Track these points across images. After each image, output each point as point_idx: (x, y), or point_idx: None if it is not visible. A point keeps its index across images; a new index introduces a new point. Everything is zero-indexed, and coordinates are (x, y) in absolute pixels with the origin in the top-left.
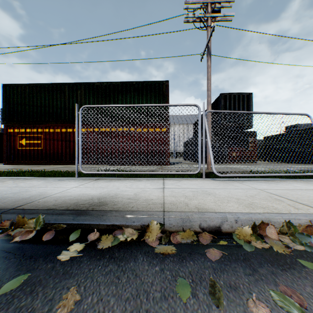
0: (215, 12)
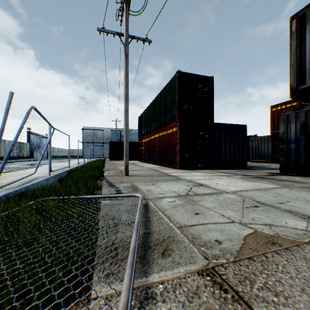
0: None
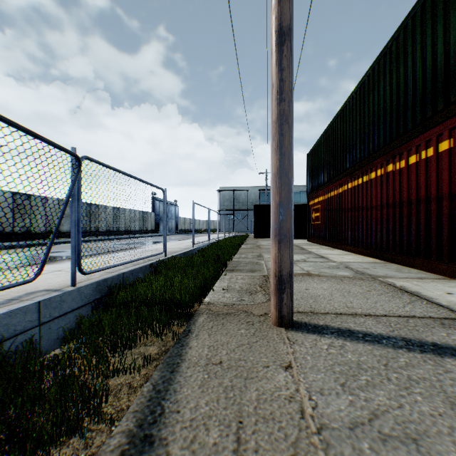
0: None
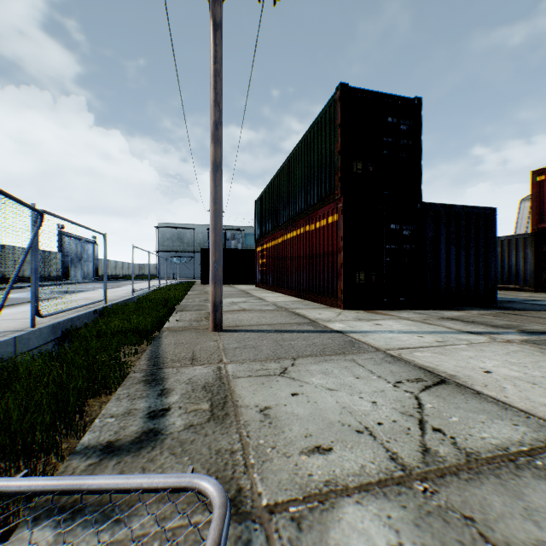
0: None
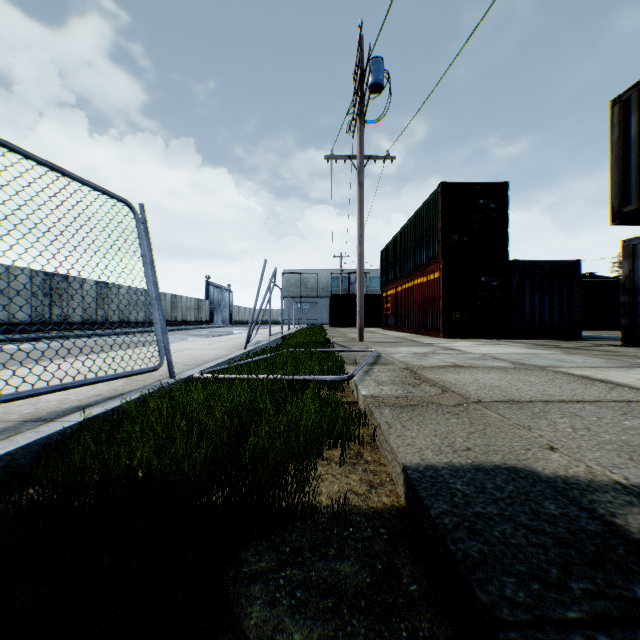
0: (371, 91)
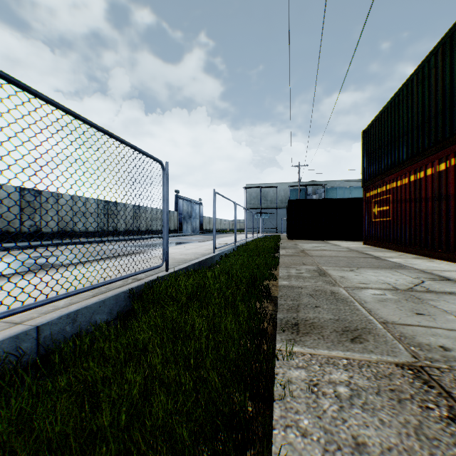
0: None
